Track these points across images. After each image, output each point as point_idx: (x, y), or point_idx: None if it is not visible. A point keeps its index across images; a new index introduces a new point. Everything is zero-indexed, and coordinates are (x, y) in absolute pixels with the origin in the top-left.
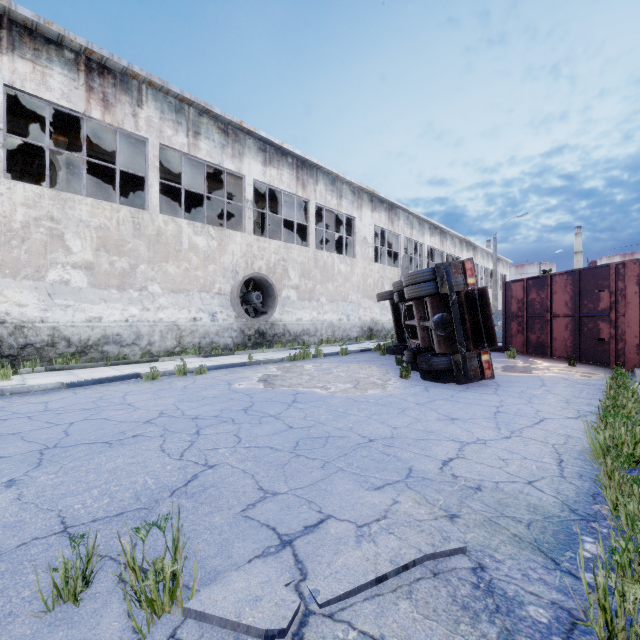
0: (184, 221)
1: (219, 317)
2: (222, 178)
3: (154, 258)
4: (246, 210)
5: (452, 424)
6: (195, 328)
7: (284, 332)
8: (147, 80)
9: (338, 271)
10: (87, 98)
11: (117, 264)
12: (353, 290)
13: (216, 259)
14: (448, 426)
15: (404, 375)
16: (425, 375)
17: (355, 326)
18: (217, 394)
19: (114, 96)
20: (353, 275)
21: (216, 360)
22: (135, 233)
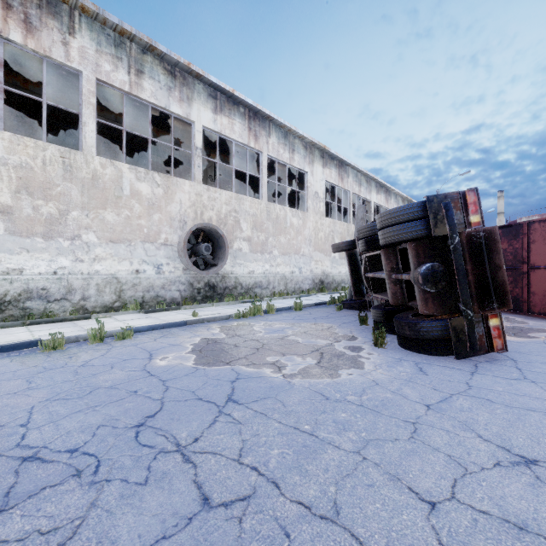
0: (125, 165)
1: (165, 269)
2: (176, 132)
3: (89, 204)
4: (195, 158)
5: (544, 487)
6: (138, 281)
7: (236, 285)
8: (79, 4)
9: (290, 224)
10: (4, 17)
11: (43, 209)
12: (305, 243)
13: (162, 208)
14: (543, 497)
15: (379, 342)
16: (408, 343)
17: (307, 278)
18: (119, 380)
19: (39, 19)
20: (305, 228)
21: (157, 317)
22: (65, 175)
